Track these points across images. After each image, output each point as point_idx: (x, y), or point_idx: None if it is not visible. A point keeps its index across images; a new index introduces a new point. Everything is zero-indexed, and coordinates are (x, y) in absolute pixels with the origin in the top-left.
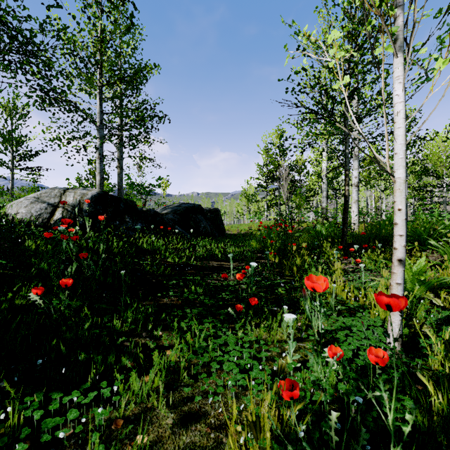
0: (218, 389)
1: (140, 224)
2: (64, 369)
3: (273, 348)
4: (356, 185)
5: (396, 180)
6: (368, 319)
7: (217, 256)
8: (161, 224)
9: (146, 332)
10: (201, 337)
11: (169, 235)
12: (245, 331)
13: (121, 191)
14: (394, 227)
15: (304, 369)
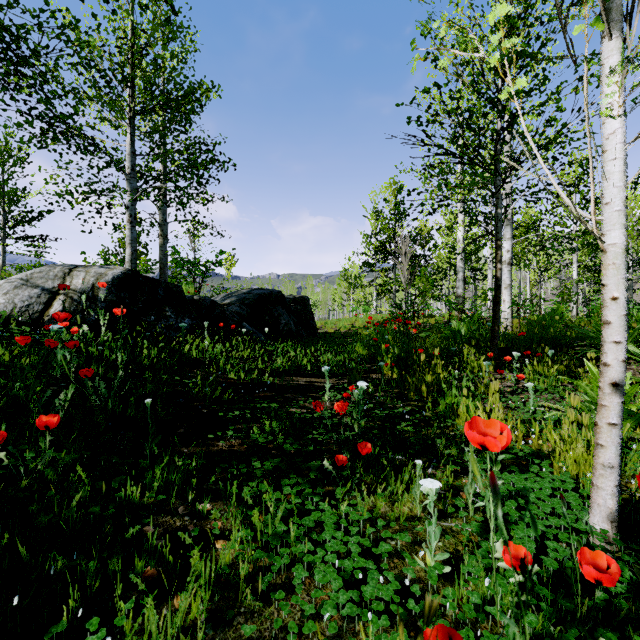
0: (306, 627)
1: (189, 320)
2: (17, 597)
3: (401, 535)
4: (509, 263)
5: (609, 248)
6: (551, 477)
7: (305, 369)
8: (221, 320)
9: (185, 505)
10: (277, 517)
11: (233, 337)
12: (352, 501)
13: (165, 271)
14: (605, 328)
15: (454, 575)
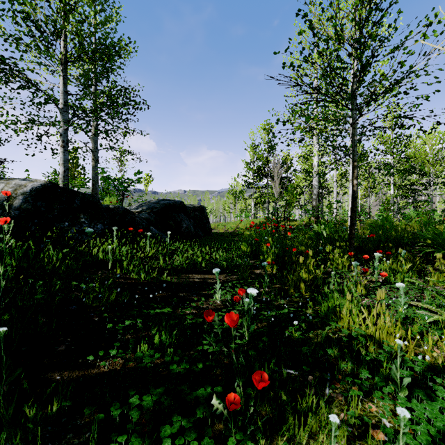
0: None
1: (101, 226)
2: None
3: None
4: None
5: None
6: None
7: (200, 266)
8: (131, 225)
9: None
10: None
11: (142, 239)
12: None
13: (96, 186)
14: None
15: None
